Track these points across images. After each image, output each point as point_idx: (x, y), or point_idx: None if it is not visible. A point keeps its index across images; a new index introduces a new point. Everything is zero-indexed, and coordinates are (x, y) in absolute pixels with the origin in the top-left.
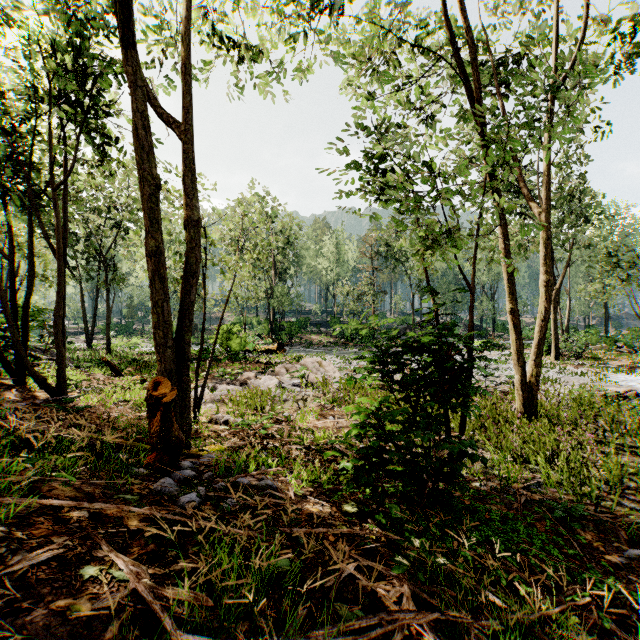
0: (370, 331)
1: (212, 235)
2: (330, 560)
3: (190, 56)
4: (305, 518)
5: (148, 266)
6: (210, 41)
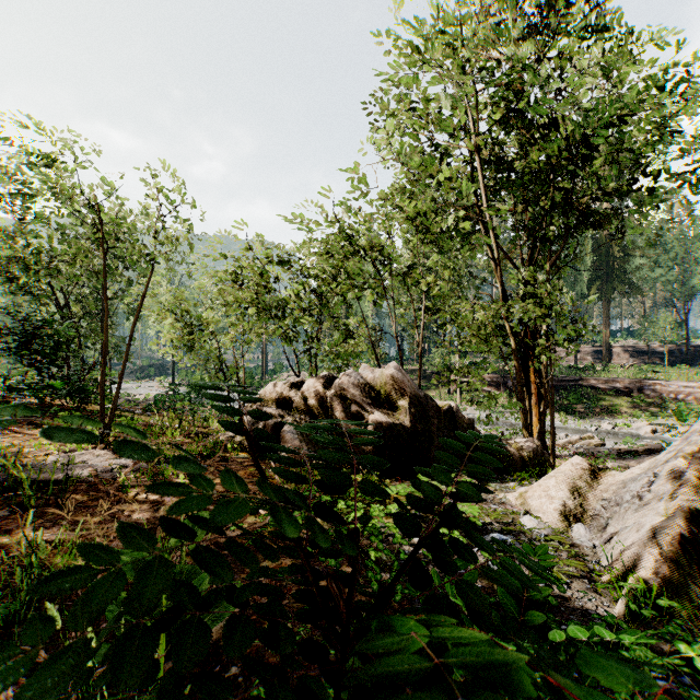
0: None
1: None
2: None
3: None
4: None
5: None
6: None
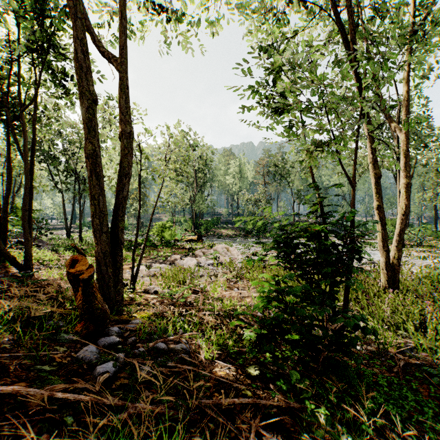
0: (263, 227)
1: (145, 150)
2: (236, 435)
3: (125, 6)
4: (213, 383)
5: (87, 166)
6: (145, 7)
